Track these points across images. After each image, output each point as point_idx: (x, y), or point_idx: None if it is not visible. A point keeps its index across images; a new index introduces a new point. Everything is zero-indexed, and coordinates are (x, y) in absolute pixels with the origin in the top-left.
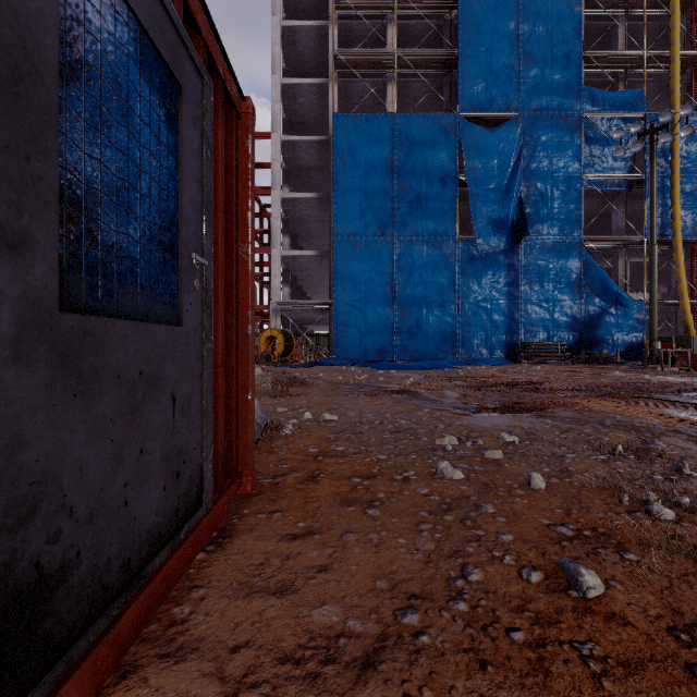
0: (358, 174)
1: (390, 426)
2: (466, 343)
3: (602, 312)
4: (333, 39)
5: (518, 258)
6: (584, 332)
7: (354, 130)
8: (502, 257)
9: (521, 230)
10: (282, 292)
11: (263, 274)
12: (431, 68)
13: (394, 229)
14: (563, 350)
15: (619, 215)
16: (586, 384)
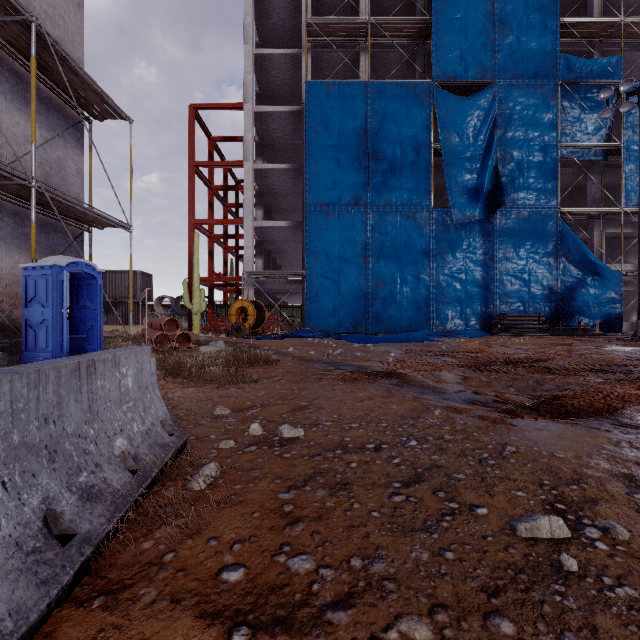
0: (331, 144)
1: (396, 458)
2: (441, 314)
3: (579, 282)
4: (306, 7)
5: (494, 228)
6: (560, 303)
7: (327, 98)
8: (477, 227)
9: (496, 199)
10: (256, 264)
11: (237, 247)
12: (405, 37)
13: (368, 199)
14: (540, 321)
15: (594, 185)
16: (594, 361)
